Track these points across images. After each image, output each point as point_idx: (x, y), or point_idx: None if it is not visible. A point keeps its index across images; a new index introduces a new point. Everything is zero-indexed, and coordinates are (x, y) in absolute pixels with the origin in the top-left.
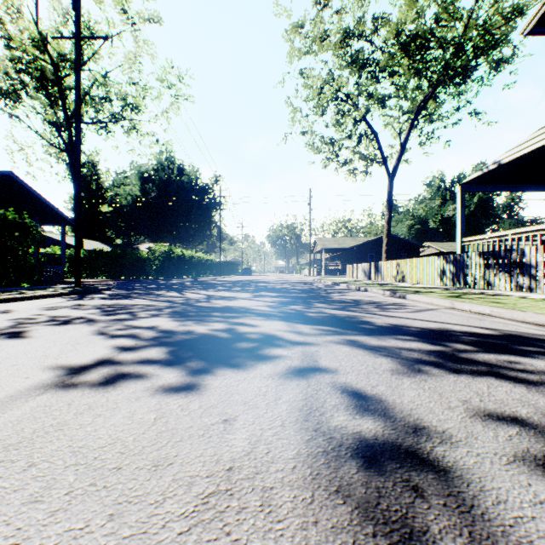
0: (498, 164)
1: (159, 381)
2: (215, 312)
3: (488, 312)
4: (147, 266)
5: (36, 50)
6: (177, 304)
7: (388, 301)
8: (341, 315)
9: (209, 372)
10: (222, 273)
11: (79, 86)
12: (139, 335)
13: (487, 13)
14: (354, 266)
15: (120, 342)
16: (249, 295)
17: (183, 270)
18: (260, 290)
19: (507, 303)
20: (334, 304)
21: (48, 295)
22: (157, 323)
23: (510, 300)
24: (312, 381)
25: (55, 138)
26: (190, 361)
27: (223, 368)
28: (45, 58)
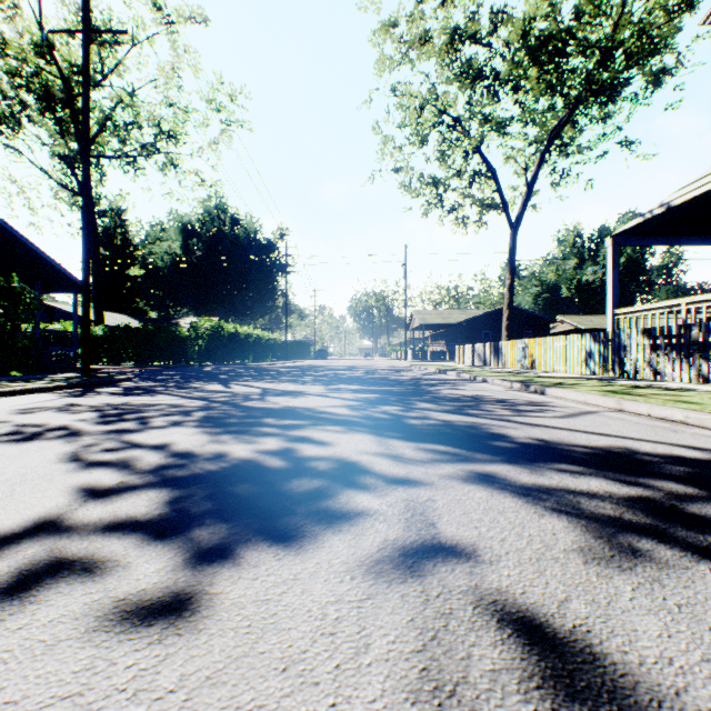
0: (667, 207)
1: (121, 586)
2: (268, 417)
3: (680, 419)
4: (188, 347)
5: (39, 59)
6: (216, 403)
7: (522, 399)
8: (459, 423)
9: (230, 557)
10: (289, 357)
11: (87, 98)
12: (133, 464)
13: (644, 6)
14: (465, 348)
15: (95, 479)
16: (321, 388)
17: (236, 352)
18: (337, 381)
19: (702, 403)
20: (444, 403)
21: (36, 388)
22: (174, 437)
23: (702, 397)
24: (431, 584)
25: (67, 177)
26: (200, 525)
27: (258, 544)
28: (52, 70)
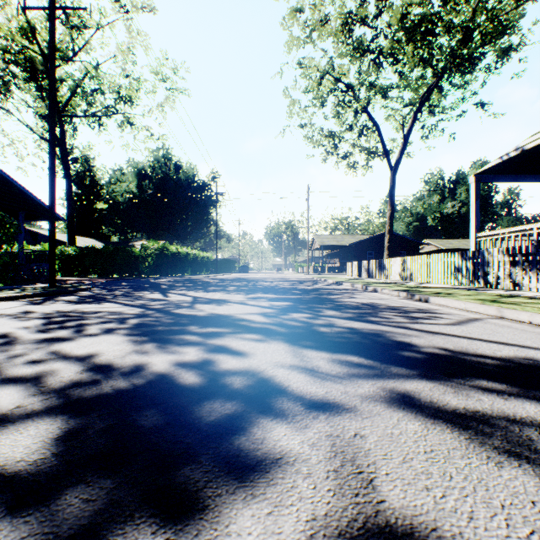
0: (521, 150)
1: None
2: (193, 324)
3: None
4: (140, 263)
5: (23, 39)
6: (151, 311)
7: (411, 306)
8: (364, 330)
9: None
10: (219, 271)
11: (54, 62)
12: (44, 380)
13: None
14: (355, 264)
15: None
16: (242, 297)
17: (178, 268)
18: (255, 291)
19: None
20: (346, 311)
21: (4, 297)
22: (100, 347)
23: None
24: None
25: (47, 132)
26: (76, 485)
27: (140, 529)
28: (34, 48)
